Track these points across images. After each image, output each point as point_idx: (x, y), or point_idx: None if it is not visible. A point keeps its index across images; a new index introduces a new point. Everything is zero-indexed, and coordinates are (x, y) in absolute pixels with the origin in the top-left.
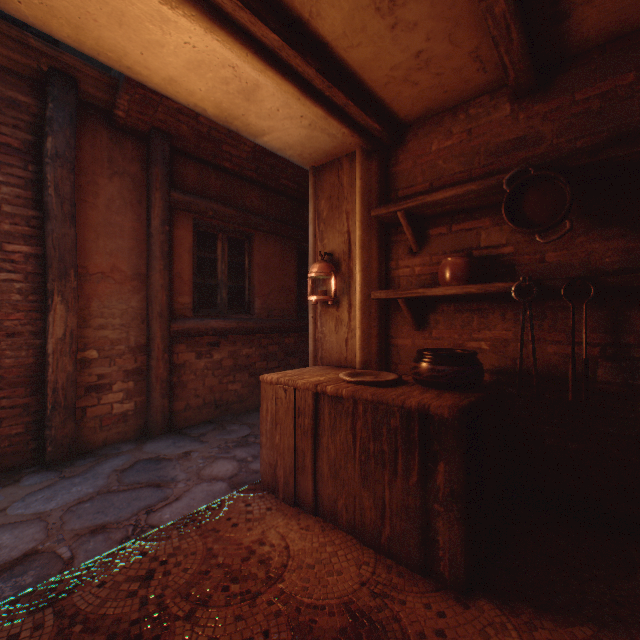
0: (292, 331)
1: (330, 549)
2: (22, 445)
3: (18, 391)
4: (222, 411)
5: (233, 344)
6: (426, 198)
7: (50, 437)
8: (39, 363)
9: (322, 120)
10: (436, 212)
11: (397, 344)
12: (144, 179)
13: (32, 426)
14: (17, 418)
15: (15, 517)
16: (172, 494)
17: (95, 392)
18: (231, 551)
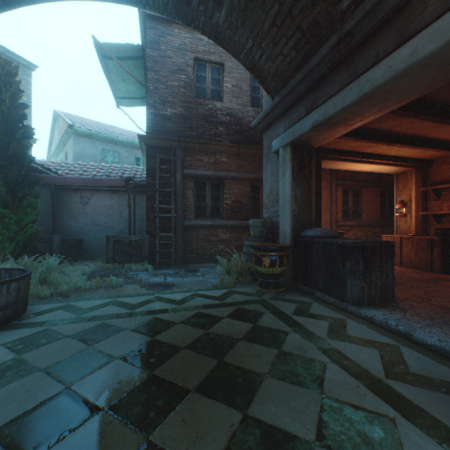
0: (377, 226)
1: (405, 269)
2: None
3: None
4: None
5: (354, 230)
6: (437, 187)
7: None
8: None
9: (401, 168)
10: (443, 188)
11: (429, 228)
12: (329, 179)
13: None
14: None
15: None
16: None
17: None
18: None
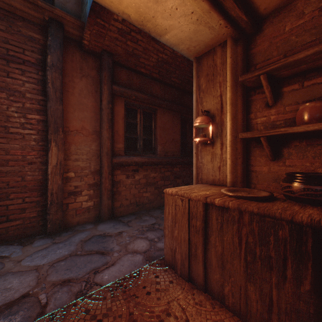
0: (178, 164)
1: None
2: (36, 223)
3: (34, 193)
4: (140, 208)
5: (146, 171)
6: (288, 59)
7: (49, 219)
8: (44, 179)
9: (206, 14)
10: (291, 73)
11: (255, 170)
12: (98, 79)
13: (41, 213)
14: (33, 208)
15: (24, 267)
16: (110, 260)
17: (73, 195)
18: (146, 318)
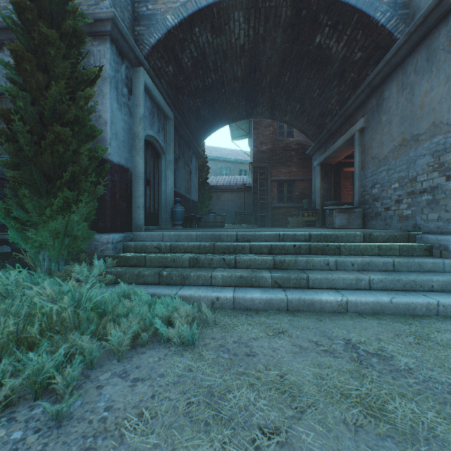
0: None
1: None
2: None
3: None
4: None
5: None
6: None
7: None
8: None
9: None
10: None
11: None
12: None
13: None
14: None
15: None
16: None
17: None
18: None
